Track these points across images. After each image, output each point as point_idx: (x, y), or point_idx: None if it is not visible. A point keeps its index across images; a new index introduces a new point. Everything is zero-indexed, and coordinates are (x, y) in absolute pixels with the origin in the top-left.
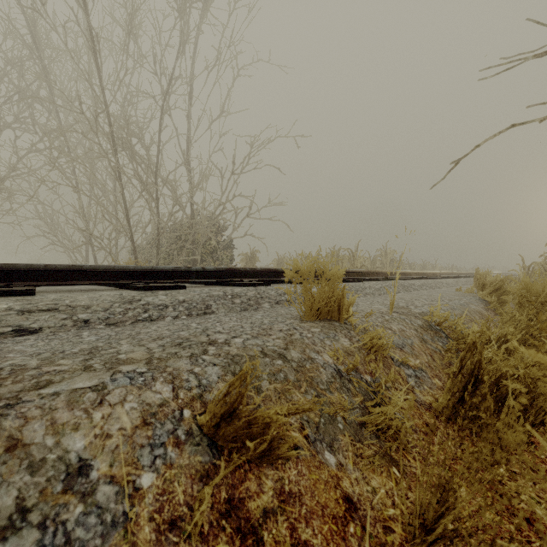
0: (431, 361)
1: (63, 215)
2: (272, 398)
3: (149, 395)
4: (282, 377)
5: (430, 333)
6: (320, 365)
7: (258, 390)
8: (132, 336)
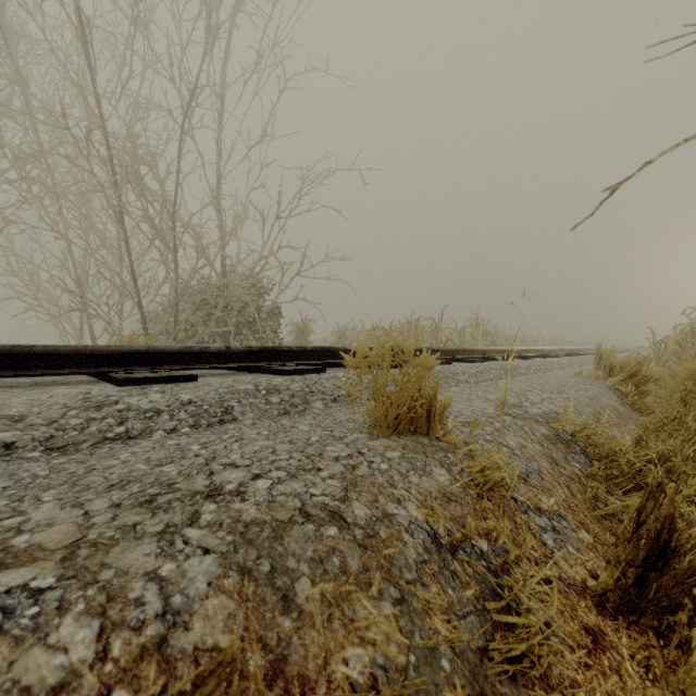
0: (570, 498)
1: (45, 271)
2: (315, 620)
3: (35, 660)
4: (336, 565)
5: (560, 448)
6: (404, 527)
7: (289, 603)
8: (73, 478)
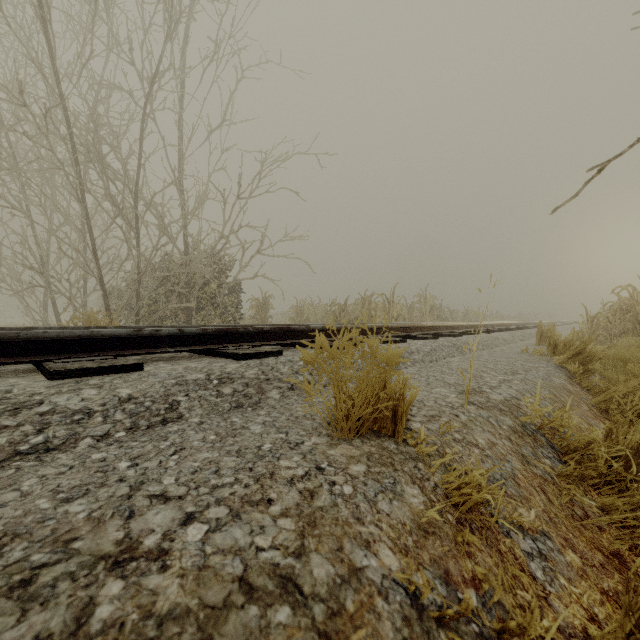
0: (548, 506)
1: (7, 247)
2: None
3: None
4: None
5: (529, 442)
6: (376, 587)
7: None
8: None
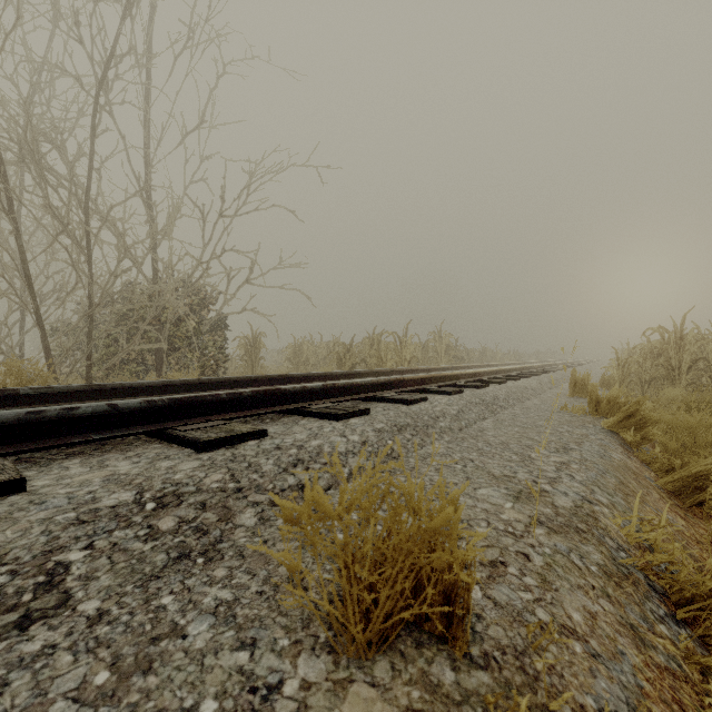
0: None
1: None
2: None
3: None
4: None
5: (631, 594)
6: None
7: None
8: None
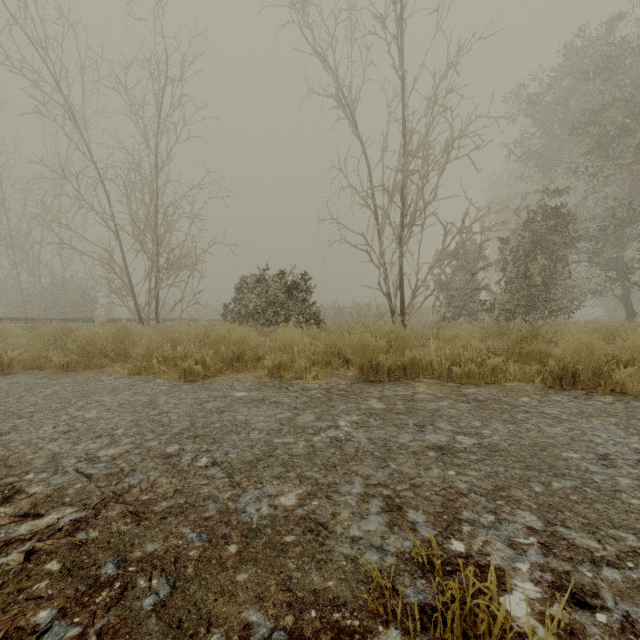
0: None
1: None
2: None
3: None
4: None
5: None
6: None
7: None
8: None
